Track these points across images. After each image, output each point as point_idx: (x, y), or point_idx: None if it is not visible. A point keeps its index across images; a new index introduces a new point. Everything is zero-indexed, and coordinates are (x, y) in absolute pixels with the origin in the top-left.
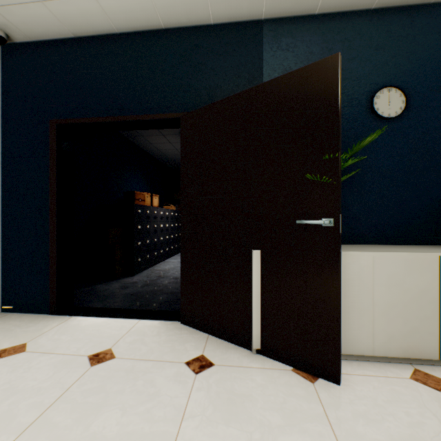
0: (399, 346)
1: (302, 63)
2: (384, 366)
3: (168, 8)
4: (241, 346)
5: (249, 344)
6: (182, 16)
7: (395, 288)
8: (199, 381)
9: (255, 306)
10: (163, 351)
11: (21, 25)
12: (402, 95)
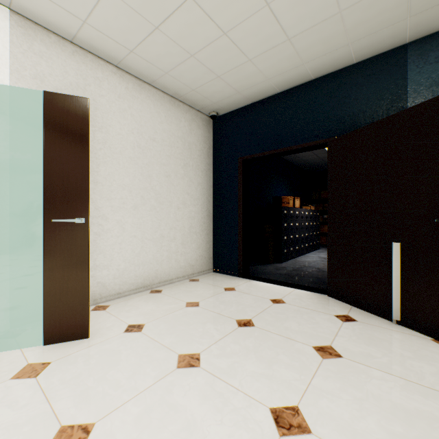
0: None
1: None
2: None
3: (318, 68)
4: (381, 317)
5: (389, 316)
6: (329, 68)
7: None
8: (345, 325)
9: (394, 286)
10: (317, 307)
11: (225, 106)
12: None
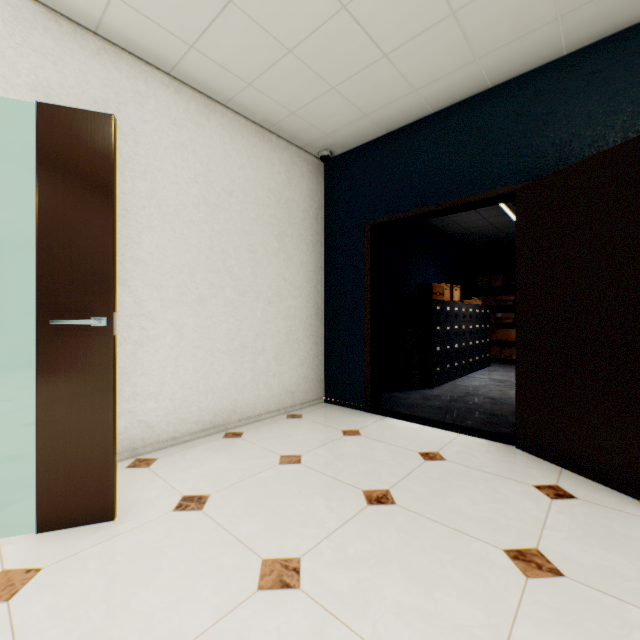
0: None
1: None
2: None
3: (499, 66)
4: (620, 492)
5: (634, 491)
6: (518, 66)
7: None
8: (557, 506)
9: None
10: (500, 468)
11: (344, 140)
12: None
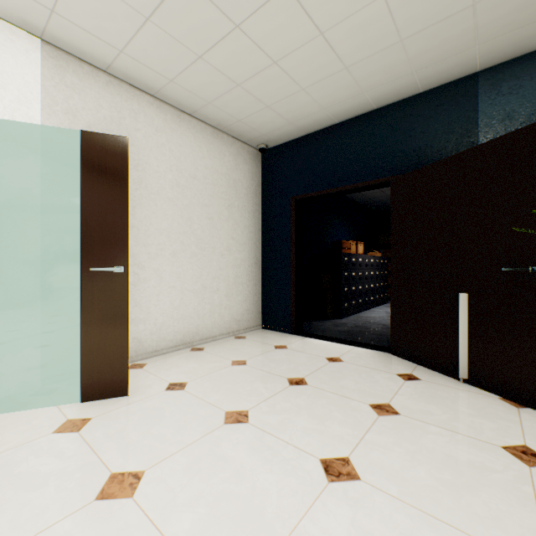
0: None
1: (529, 102)
2: None
3: (380, 97)
4: (448, 376)
5: (456, 375)
6: (392, 97)
7: None
8: (407, 384)
9: (461, 341)
10: (378, 366)
11: (276, 138)
12: None
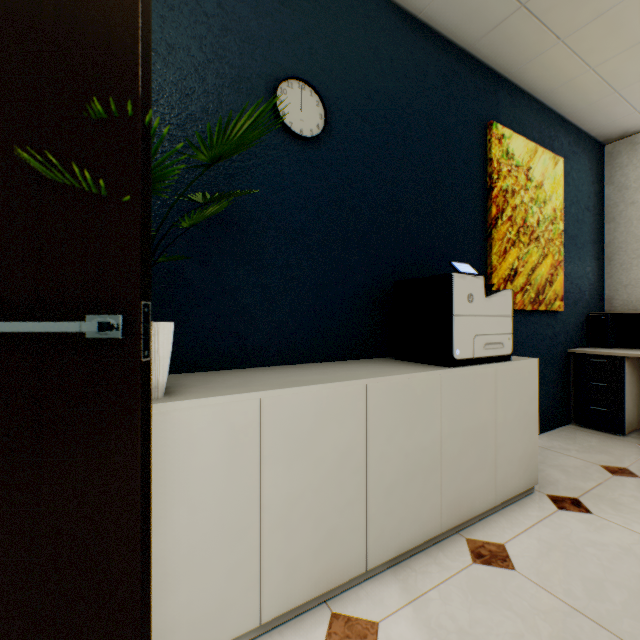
0: (308, 577)
1: None
2: (281, 639)
3: None
4: None
5: None
6: None
7: (301, 461)
8: None
9: None
10: None
11: None
12: (320, 104)
